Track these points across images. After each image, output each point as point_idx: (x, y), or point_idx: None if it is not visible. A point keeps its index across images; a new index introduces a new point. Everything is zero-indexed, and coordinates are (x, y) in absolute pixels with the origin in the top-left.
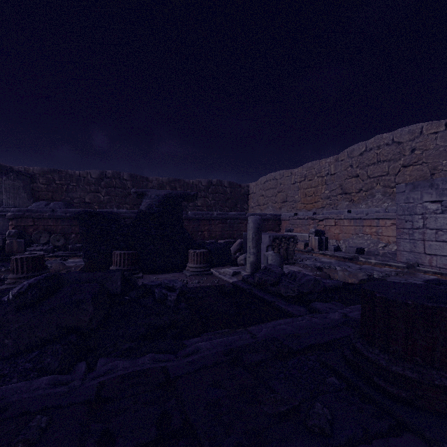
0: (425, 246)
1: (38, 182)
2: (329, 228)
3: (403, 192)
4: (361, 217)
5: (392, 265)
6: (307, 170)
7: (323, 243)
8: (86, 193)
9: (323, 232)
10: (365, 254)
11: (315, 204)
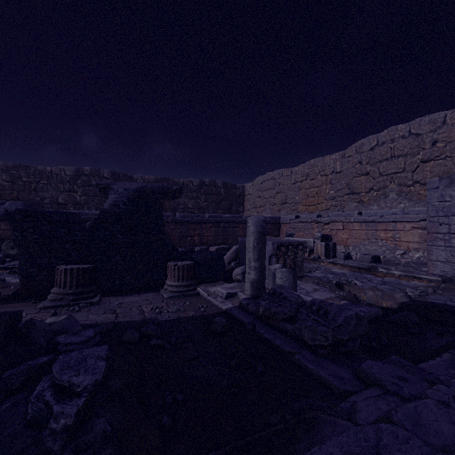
0: None
1: (1, 179)
2: (336, 232)
3: (436, 188)
4: (374, 220)
5: (423, 278)
6: (309, 168)
7: (330, 249)
8: (60, 193)
9: (330, 237)
10: (383, 263)
11: (318, 205)
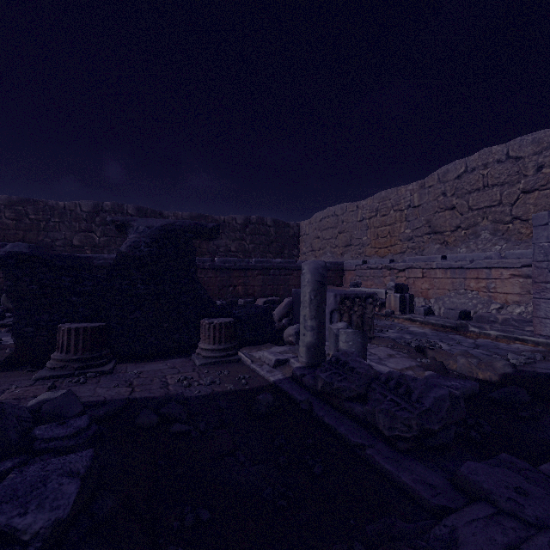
0: None
1: (4, 217)
2: (413, 281)
3: (544, 225)
4: (463, 266)
5: (528, 340)
6: (380, 202)
7: (407, 303)
8: (75, 233)
9: (406, 287)
10: (474, 320)
11: (391, 248)
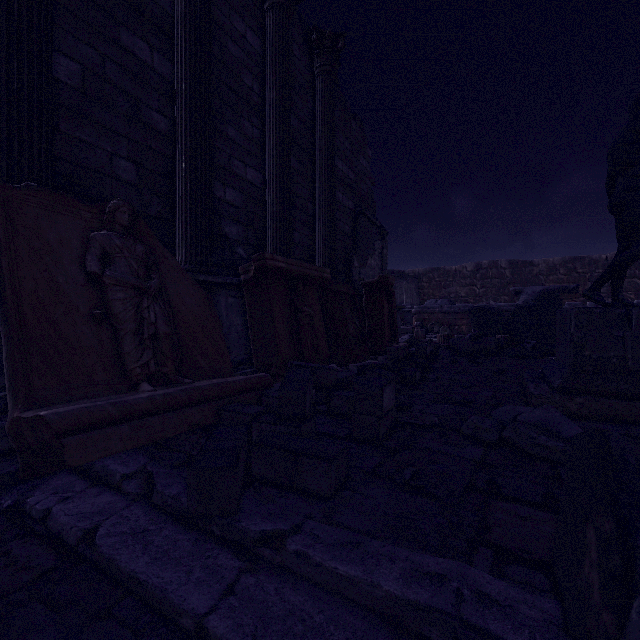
0: None
1: (422, 281)
2: None
3: None
4: None
5: None
6: None
7: None
8: (462, 288)
9: None
10: None
11: None
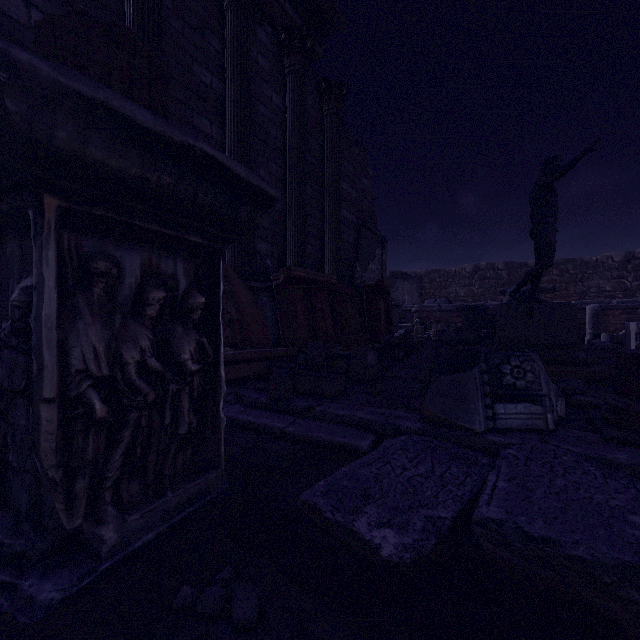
0: None
1: (423, 282)
2: None
3: None
4: None
5: None
6: None
7: None
8: (461, 288)
9: None
10: None
11: None
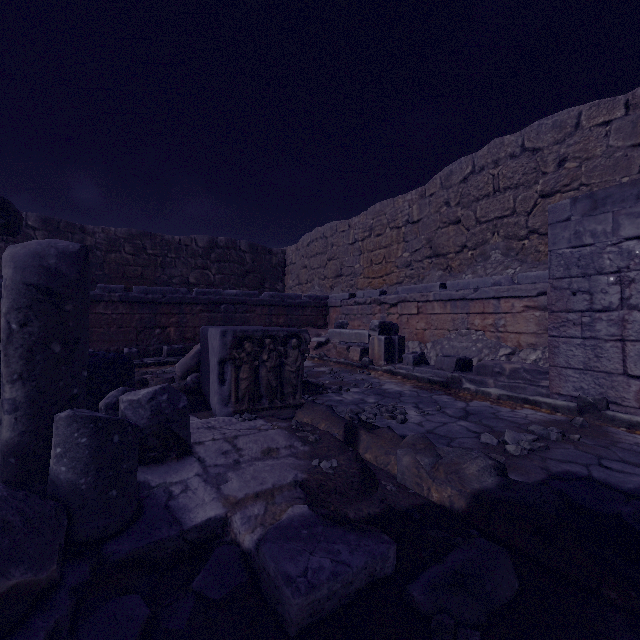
0: (627, 355)
1: None
2: (407, 318)
3: (565, 221)
4: (465, 296)
5: (541, 403)
6: (374, 218)
7: (395, 348)
8: None
9: (396, 326)
10: (475, 372)
11: (386, 277)
